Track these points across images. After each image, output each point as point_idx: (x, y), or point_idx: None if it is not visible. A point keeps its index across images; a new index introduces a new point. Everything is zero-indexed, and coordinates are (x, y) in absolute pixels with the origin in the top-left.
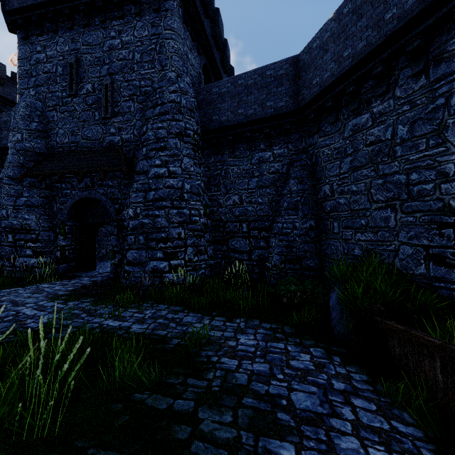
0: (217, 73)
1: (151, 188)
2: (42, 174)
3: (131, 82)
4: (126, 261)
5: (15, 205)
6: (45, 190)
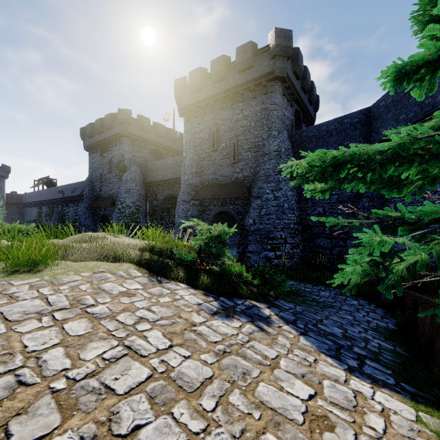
0: (304, 110)
1: (263, 207)
2: (200, 199)
3: (249, 140)
4: (247, 250)
5: (186, 216)
6: (199, 207)
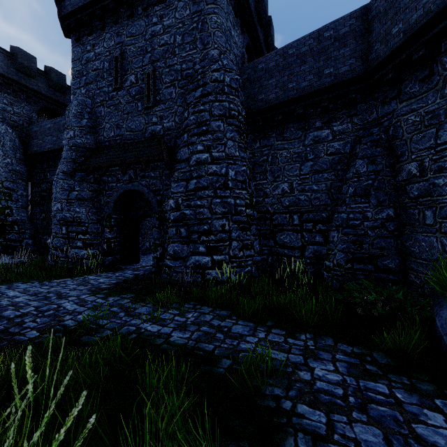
0: (260, 54)
1: (192, 176)
2: (90, 168)
3: (173, 66)
4: (167, 255)
5: (68, 199)
6: (93, 184)
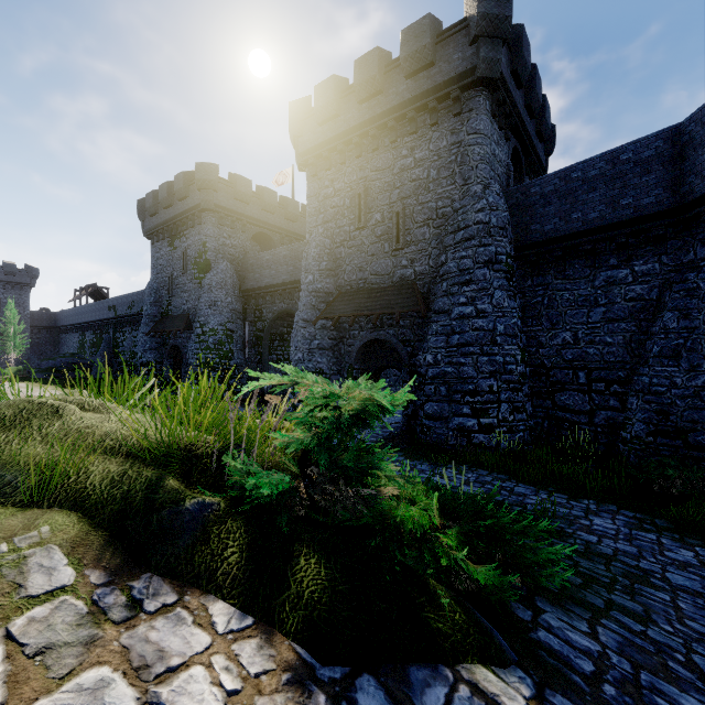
0: (530, 150)
1: (454, 331)
2: (335, 317)
3: (426, 204)
4: (423, 414)
5: (310, 349)
6: (333, 332)
